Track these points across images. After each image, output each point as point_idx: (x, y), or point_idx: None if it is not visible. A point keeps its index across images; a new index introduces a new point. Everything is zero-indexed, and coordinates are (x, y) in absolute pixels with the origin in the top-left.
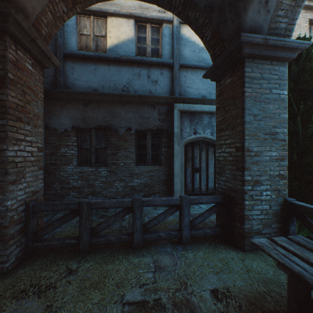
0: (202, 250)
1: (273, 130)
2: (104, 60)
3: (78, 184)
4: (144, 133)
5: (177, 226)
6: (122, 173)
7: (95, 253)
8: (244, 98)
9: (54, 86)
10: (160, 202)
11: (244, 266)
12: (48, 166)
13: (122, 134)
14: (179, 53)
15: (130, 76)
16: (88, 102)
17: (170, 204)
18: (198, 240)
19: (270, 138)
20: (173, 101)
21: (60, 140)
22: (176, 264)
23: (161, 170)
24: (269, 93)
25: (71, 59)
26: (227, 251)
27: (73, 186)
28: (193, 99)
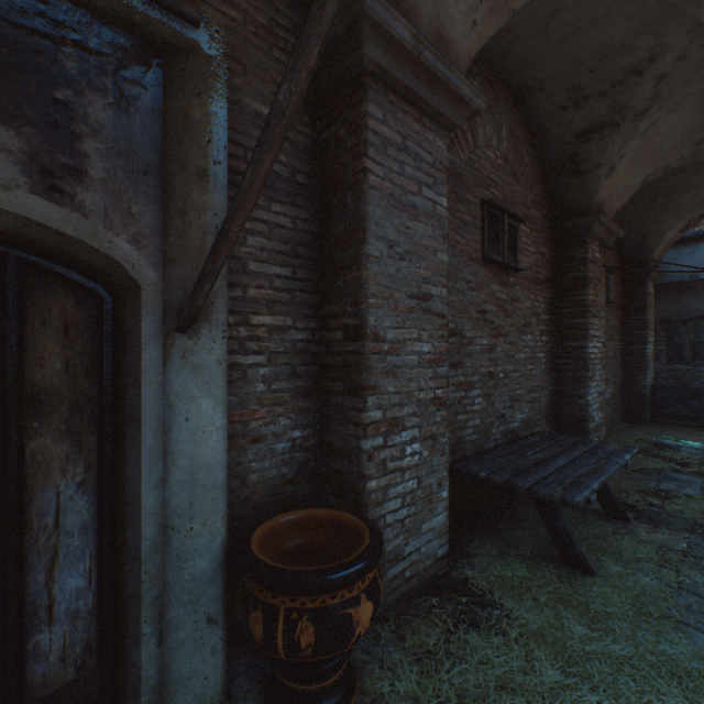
0: None
1: None
2: None
3: (667, 383)
4: None
5: None
6: None
7: None
8: None
9: None
10: None
11: None
12: None
13: None
14: None
15: None
16: (681, 291)
17: None
18: None
19: None
20: None
21: None
22: None
23: None
24: None
25: None
26: None
27: (660, 384)
28: None
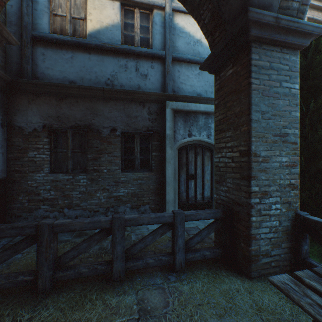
0: (200, 280)
1: (283, 131)
2: (83, 47)
3: (51, 195)
4: (131, 135)
5: (169, 245)
6: (106, 182)
7: (59, 292)
8: (251, 90)
9: (19, 76)
10: (147, 220)
11: (254, 302)
12: (12, 174)
13: (105, 136)
14: (172, 44)
15: (115, 67)
16: (64, 96)
17: (160, 222)
18: (194, 265)
19: (280, 141)
20: (165, 98)
21: (28, 142)
22: (167, 305)
23: (151, 177)
24: (278, 86)
25: (41, 43)
26: (230, 280)
27: (44, 197)
28: (188, 96)
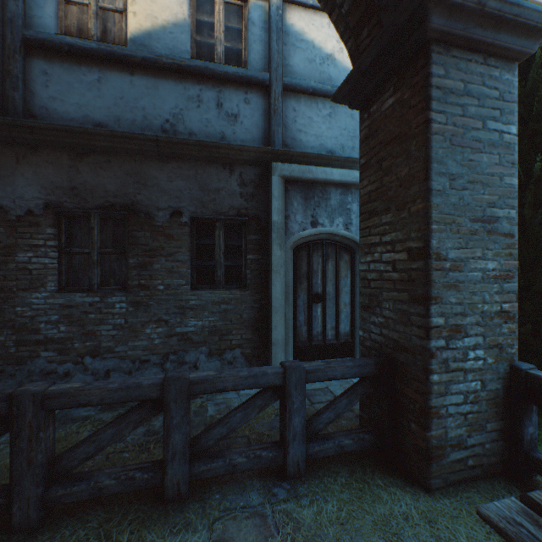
0: (334, 496)
1: (489, 212)
2: (121, 63)
3: (61, 333)
4: (209, 223)
5: (277, 424)
6: (163, 307)
7: (56, 529)
8: (430, 135)
9: None
10: (233, 383)
11: None
12: None
13: (161, 224)
14: (282, 61)
15: (179, 100)
16: (84, 151)
17: (259, 386)
18: (323, 465)
19: (484, 230)
20: (270, 158)
21: (16, 234)
22: None
23: (245, 299)
24: (481, 129)
25: (42, 53)
26: (391, 494)
27: (48, 336)
28: (311, 155)
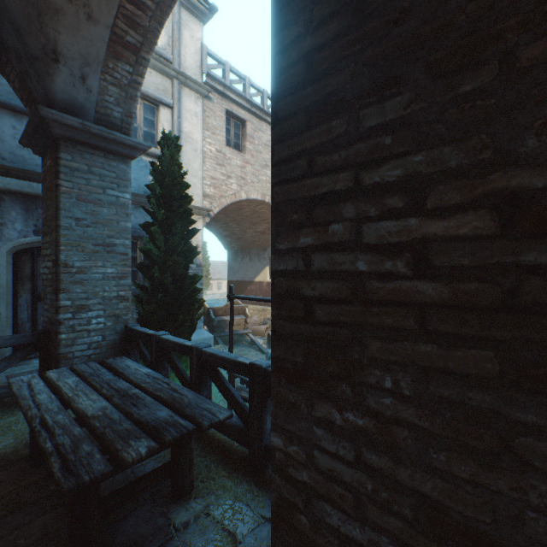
0: None
1: (110, 240)
2: None
3: None
4: None
5: None
6: None
7: None
8: (60, 193)
9: None
10: None
11: None
12: None
13: None
14: None
15: None
16: None
17: None
18: None
19: (105, 251)
20: None
21: None
22: None
23: None
24: (103, 193)
25: None
26: None
27: None
28: (33, 172)
